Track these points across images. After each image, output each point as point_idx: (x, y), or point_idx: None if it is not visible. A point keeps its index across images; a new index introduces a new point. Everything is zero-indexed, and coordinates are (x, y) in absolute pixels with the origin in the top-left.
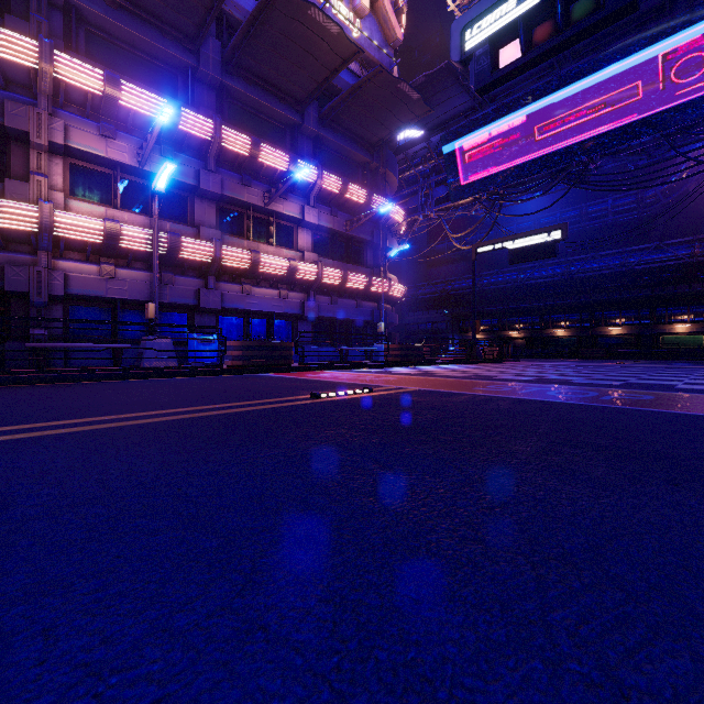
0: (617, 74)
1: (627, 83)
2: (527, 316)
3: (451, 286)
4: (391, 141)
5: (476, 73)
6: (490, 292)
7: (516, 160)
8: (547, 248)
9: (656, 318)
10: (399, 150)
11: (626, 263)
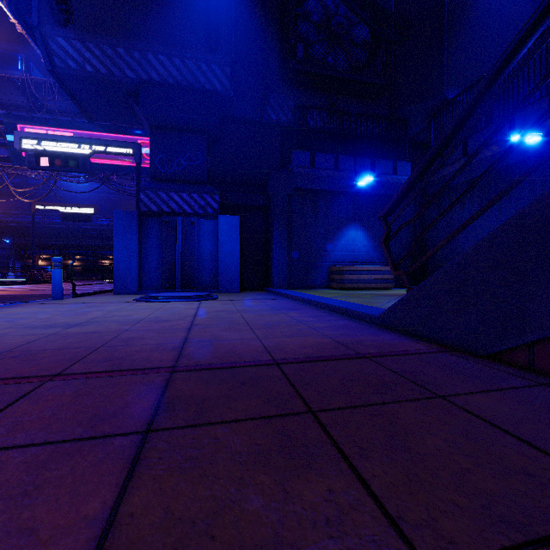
0: (122, 139)
1: None
2: (84, 250)
3: (12, 218)
4: None
5: (29, 161)
6: (52, 228)
7: None
8: (86, 216)
9: None
10: None
11: None
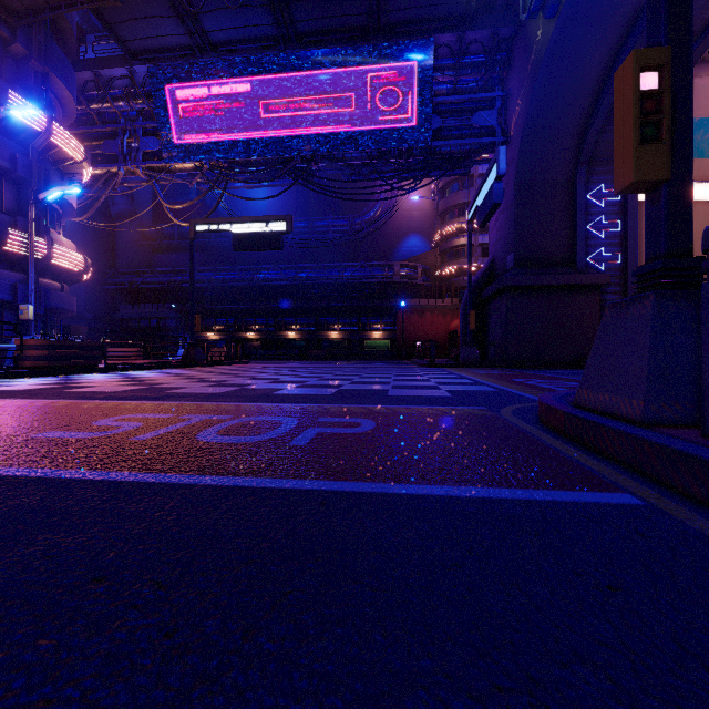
0: (335, 78)
1: (342, 90)
2: (263, 317)
3: (181, 277)
4: (63, 37)
5: None
6: (226, 289)
7: (242, 132)
8: (273, 238)
9: (362, 325)
10: (86, 64)
11: (342, 276)
